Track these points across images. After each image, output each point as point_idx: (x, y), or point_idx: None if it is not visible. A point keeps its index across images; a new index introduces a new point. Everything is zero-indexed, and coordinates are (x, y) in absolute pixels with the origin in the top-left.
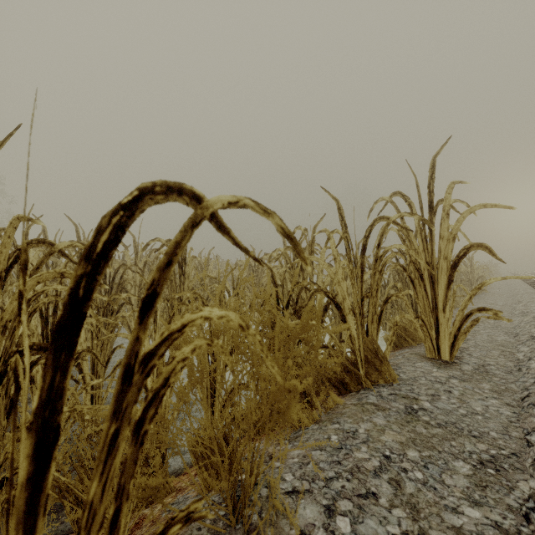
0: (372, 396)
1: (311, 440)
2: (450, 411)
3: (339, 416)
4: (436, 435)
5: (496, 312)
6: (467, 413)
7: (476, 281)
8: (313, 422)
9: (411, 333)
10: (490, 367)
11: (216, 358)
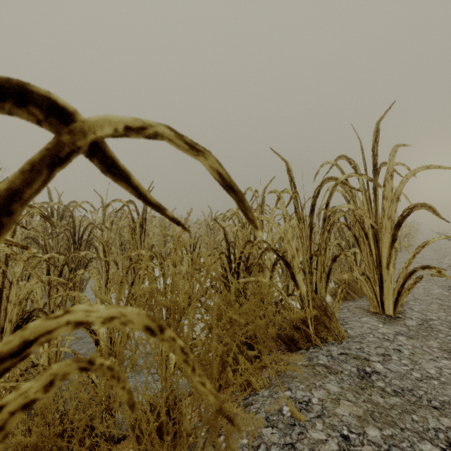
0: (322, 356)
1: (261, 413)
2: (404, 375)
3: (290, 381)
4: (395, 407)
5: (439, 269)
6: (422, 377)
7: (404, 237)
8: (263, 388)
9: (354, 286)
10: (433, 322)
11: (170, 313)
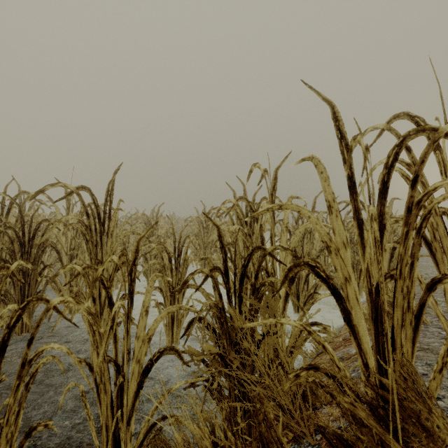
0: None
1: None
2: None
3: None
4: None
5: None
6: None
7: None
8: None
9: None
10: None
11: None
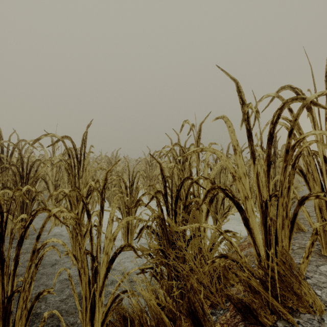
0: None
1: None
2: None
3: None
4: None
5: None
6: None
7: None
8: None
9: None
10: None
11: None
